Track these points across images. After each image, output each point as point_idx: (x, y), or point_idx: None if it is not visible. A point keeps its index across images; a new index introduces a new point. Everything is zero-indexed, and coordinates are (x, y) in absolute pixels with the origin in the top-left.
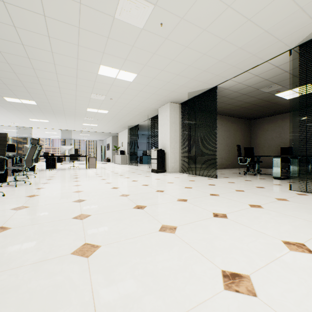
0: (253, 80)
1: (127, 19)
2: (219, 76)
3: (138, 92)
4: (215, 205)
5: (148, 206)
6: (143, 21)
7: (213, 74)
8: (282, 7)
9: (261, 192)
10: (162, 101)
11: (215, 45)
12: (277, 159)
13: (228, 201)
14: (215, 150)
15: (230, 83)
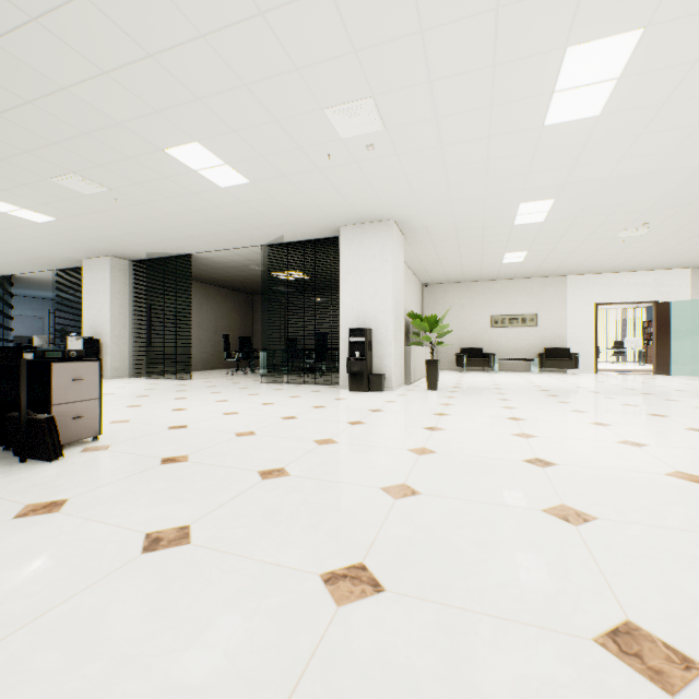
0: (238, 258)
1: (68, 185)
2: (194, 247)
3: (47, 235)
4: (180, 395)
5: (104, 402)
6: (92, 192)
7: (186, 244)
8: (241, 223)
9: (232, 386)
10: (96, 253)
11: (184, 225)
12: (264, 353)
13: (194, 392)
14: (197, 340)
15: (211, 255)
